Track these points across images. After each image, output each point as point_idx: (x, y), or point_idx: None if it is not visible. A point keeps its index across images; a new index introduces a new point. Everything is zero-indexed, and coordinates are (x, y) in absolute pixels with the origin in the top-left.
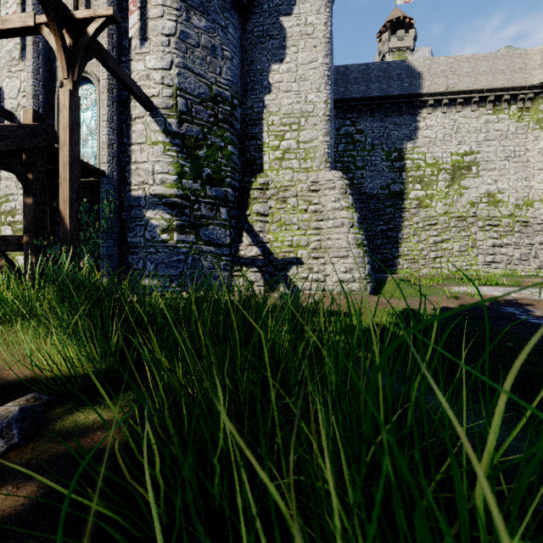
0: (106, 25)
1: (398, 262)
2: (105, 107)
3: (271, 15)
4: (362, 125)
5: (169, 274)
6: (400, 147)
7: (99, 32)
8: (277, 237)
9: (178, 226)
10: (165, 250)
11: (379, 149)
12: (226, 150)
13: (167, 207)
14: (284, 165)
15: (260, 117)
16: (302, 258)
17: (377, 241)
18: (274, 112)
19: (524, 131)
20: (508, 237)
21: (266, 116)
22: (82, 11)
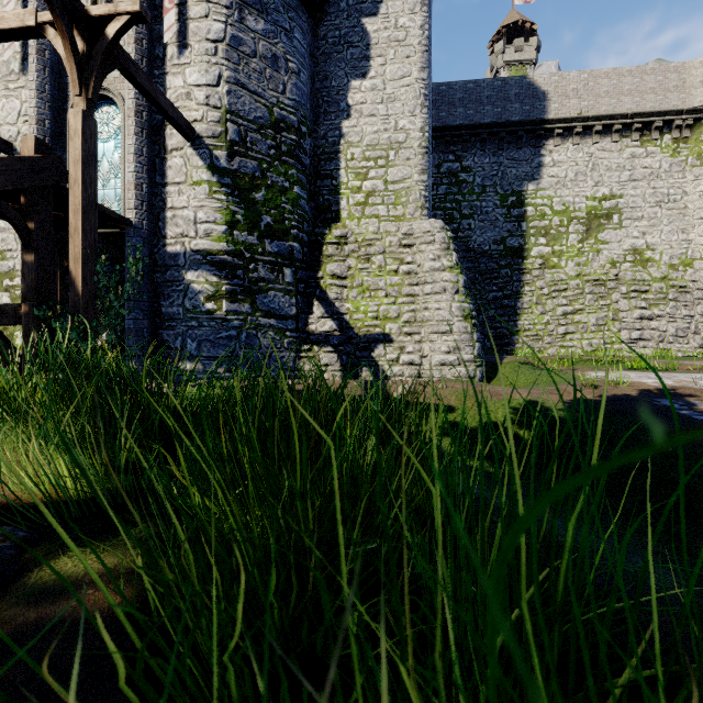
0: (131, 25)
1: (516, 339)
2: (132, 135)
3: (350, 16)
4: (470, 160)
5: (216, 355)
6: (518, 189)
7: (122, 34)
8: (359, 306)
9: (228, 291)
10: (210, 324)
11: (492, 192)
12: (291, 192)
13: (214, 267)
14: (368, 213)
15: (337, 149)
16: (391, 334)
17: (488, 312)
18: (354, 143)
19: (681, 168)
20: (660, 306)
21: (344, 148)
22: (99, 6)
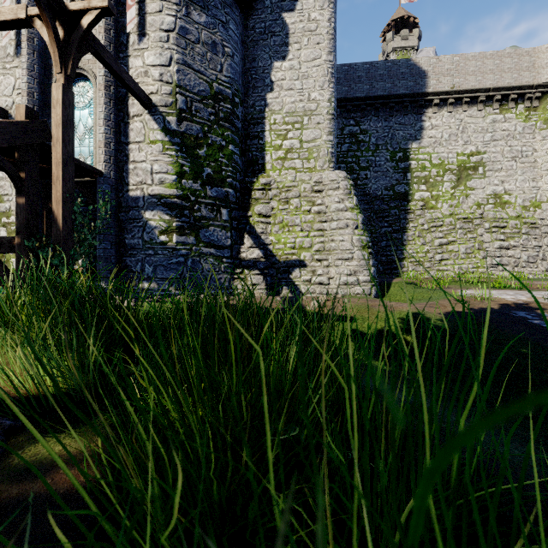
0: (101, 18)
1: (403, 265)
2: (102, 104)
3: (273, 11)
4: (366, 124)
5: (168, 277)
6: (404, 147)
7: (94, 25)
8: (280, 238)
9: (177, 227)
10: (163, 252)
11: (384, 149)
12: (227, 149)
13: (166, 208)
14: (287, 165)
15: (262, 116)
16: (305, 260)
17: (381, 243)
18: (276, 110)
19: (532, 130)
20: (515, 239)
21: (268, 115)
22: (76, 2)
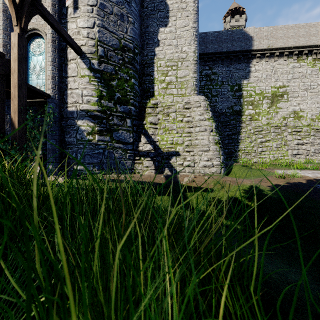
0: None
1: (238, 154)
2: (50, 52)
3: None
4: (216, 69)
5: (92, 162)
6: (239, 83)
7: None
8: (163, 138)
9: (98, 130)
10: (89, 146)
11: (226, 84)
12: (130, 82)
13: (91, 118)
14: (168, 92)
15: (152, 61)
16: (179, 151)
17: (225, 141)
18: (161, 58)
19: (316, 72)
20: (307, 138)
21: (156, 61)
22: None
